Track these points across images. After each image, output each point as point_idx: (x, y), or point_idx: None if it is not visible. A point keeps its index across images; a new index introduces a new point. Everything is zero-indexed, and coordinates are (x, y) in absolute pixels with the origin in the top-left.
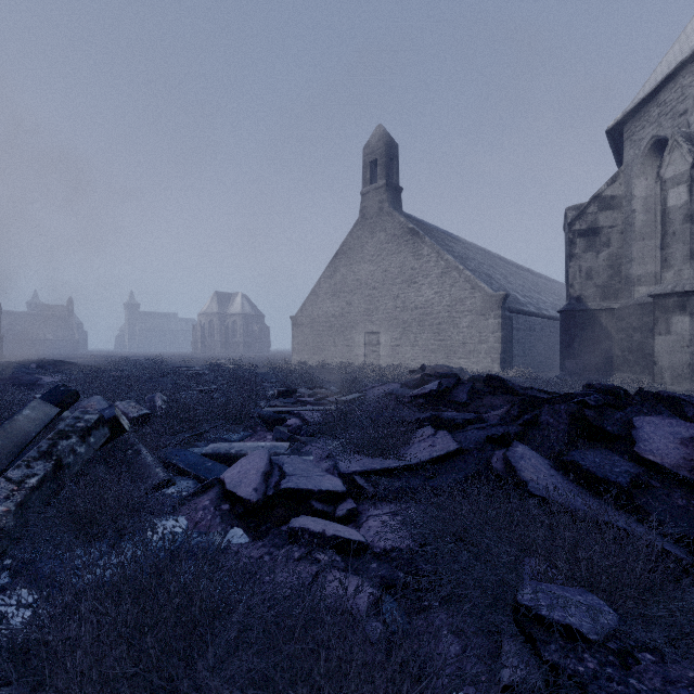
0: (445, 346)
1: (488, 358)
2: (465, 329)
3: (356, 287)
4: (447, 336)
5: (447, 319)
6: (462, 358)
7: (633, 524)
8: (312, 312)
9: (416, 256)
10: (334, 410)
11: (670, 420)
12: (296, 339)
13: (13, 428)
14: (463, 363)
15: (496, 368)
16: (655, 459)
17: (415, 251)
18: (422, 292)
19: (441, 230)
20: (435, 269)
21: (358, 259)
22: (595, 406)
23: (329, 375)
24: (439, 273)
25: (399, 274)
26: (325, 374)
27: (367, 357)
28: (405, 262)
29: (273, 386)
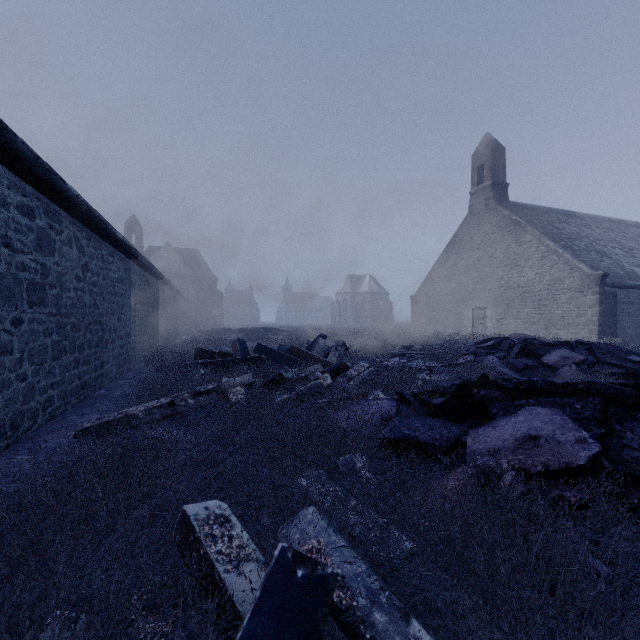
0: (545, 319)
1: (585, 329)
2: (564, 304)
3: (465, 271)
4: (547, 311)
5: (547, 296)
6: (561, 329)
7: (515, 375)
8: (428, 292)
9: (519, 243)
10: (428, 349)
11: (566, 350)
12: (415, 314)
13: (320, 345)
14: (562, 334)
15: (593, 338)
16: (545, 361)
17: (518, 239)
18: (524, 273)
19: (555, 210)
20: (535, 253)
21: (467, 248)
22: (538, 344)
23: (439, 341)
24: (539, 257)
25: (503, 259)
26: (437, 340)
27: (474, 328)
28: (508, 249)
29: (398, 344)
